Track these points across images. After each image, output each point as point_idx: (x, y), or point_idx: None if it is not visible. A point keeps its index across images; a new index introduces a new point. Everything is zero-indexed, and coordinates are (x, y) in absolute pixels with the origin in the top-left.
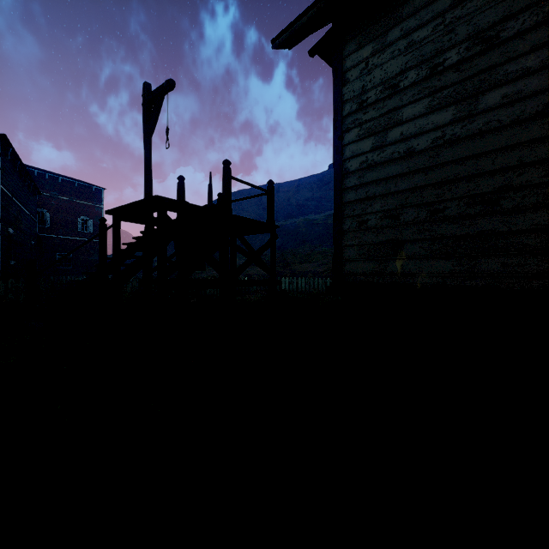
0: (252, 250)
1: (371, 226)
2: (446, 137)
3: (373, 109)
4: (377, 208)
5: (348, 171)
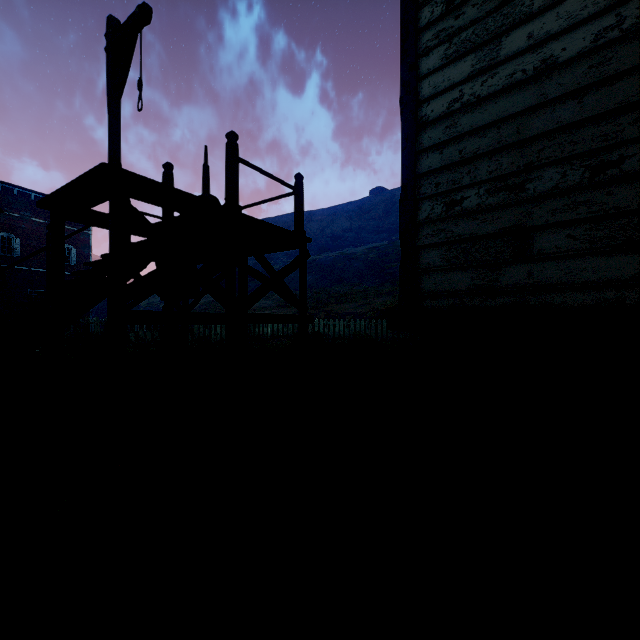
0: (272, 271)
1: (470, 207)
2: (626, 23)
3: (473, 5)
4: (482, 176)
5: (427, 121)
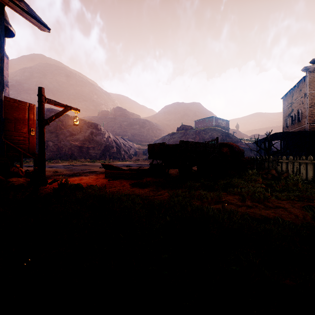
0: None
1: None
2: None
3: None
4: None
5: None
